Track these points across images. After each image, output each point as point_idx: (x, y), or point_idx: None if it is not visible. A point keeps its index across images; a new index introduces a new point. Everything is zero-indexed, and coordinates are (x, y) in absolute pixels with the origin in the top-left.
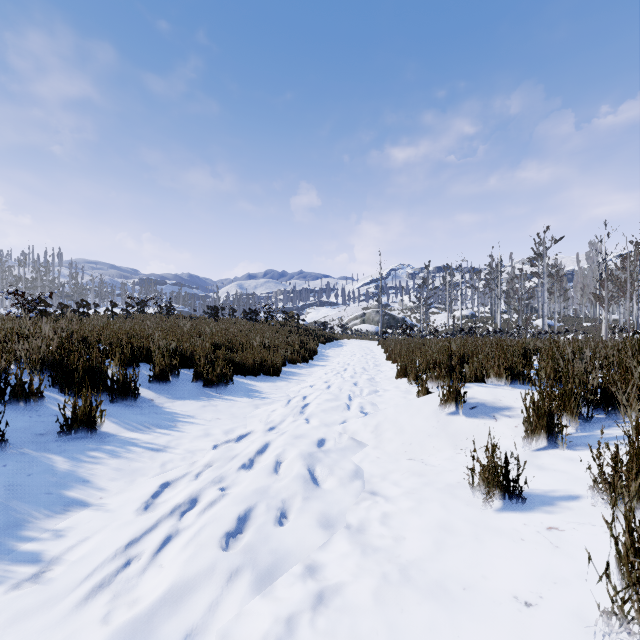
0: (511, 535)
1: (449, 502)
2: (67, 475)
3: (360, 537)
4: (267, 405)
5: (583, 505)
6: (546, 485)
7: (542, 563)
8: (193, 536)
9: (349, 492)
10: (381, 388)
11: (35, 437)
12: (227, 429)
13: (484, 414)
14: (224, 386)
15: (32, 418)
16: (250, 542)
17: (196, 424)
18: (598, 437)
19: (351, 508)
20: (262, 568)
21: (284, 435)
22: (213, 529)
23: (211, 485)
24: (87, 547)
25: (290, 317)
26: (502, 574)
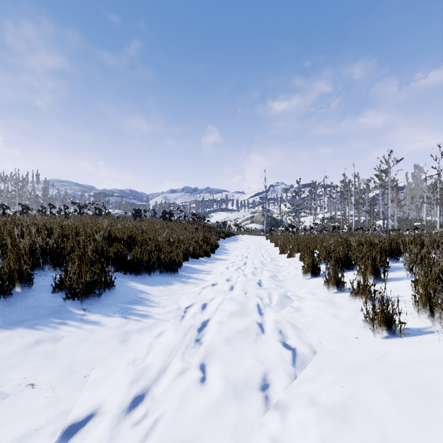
0: None
1: None
2: None
3: None
4: (142, 333)
5: None
6: None
7: None
8: None
9: None
10: (293, 294)
11: None
12: None
13: None
14: (96, 297)
15: None
16: None
17: None
18: None
19: None
20: None
21: None
22: None
23: None
24: None
25: (198, 218)
26: None
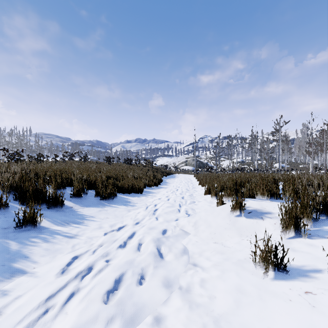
0: (282, 297)
1: (241, 272)
2: (16, 253)
3: (188, 296)
4: (135, 210)
5: (325, 276)
6: (299, 262)
7: (306, 319)
8: (85, 295)
9: (180, 264)
10: (196, 200)
11: (1, 230)
12: (112, 224)
13: (256, 216)
14: (112, 199)
15: (1, 218)
16: (120, 299)
17: (95, 221)
18: (324, 231)
19: (182, 275)
20: (126, 319)
21: (143, 228)
22: (98, 290)
23: (99, 259)
24: (19, 303)
25: (148, 162)
26: (281, 327)
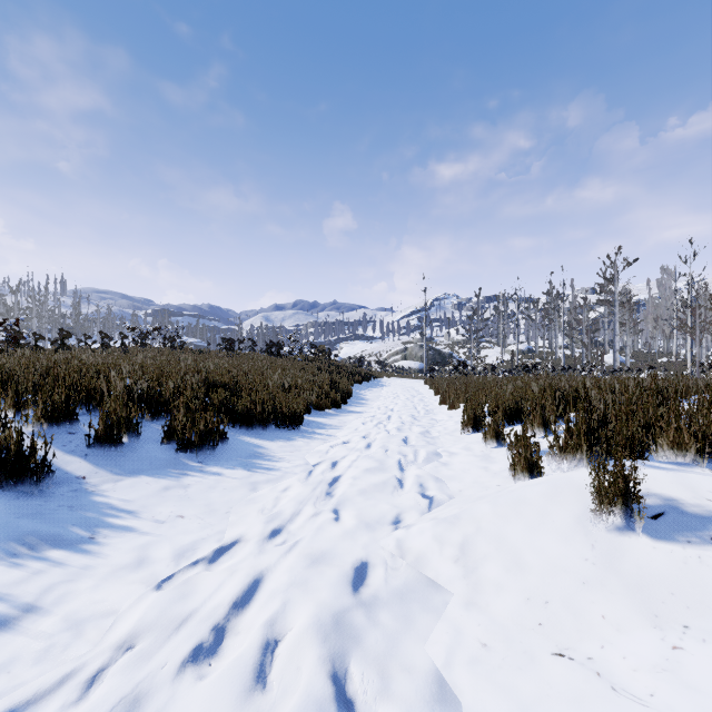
0: None
1: None
2: None
3: None
4: (271, 483)
5: None
6: None
7: None
8: None
9: None
10: (444, 450)
11: None
12: (184, 545)
13: (688, 533)
14: (211, 449)
15: None
16: None
17: (133, 532)
18: None
19: None
20: None
21: (286, 566)
22: None
23: None
24: None
25: (320, 351)
26: None
